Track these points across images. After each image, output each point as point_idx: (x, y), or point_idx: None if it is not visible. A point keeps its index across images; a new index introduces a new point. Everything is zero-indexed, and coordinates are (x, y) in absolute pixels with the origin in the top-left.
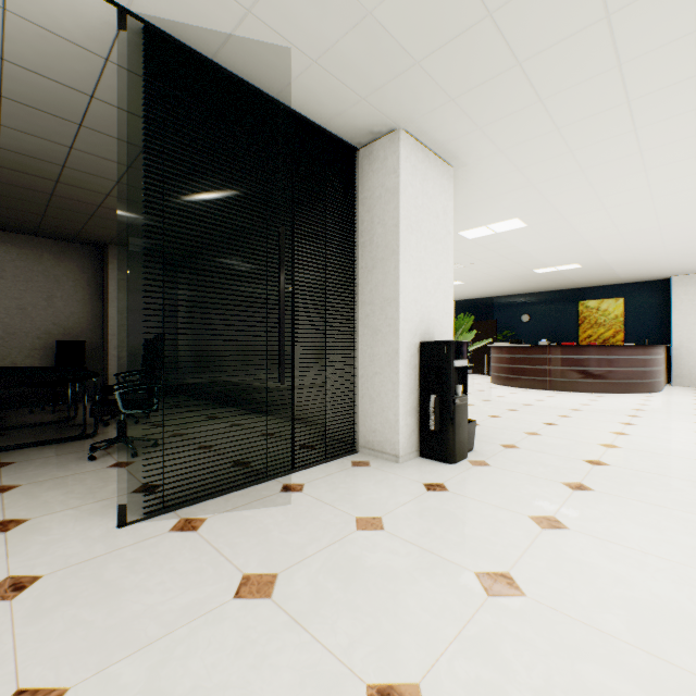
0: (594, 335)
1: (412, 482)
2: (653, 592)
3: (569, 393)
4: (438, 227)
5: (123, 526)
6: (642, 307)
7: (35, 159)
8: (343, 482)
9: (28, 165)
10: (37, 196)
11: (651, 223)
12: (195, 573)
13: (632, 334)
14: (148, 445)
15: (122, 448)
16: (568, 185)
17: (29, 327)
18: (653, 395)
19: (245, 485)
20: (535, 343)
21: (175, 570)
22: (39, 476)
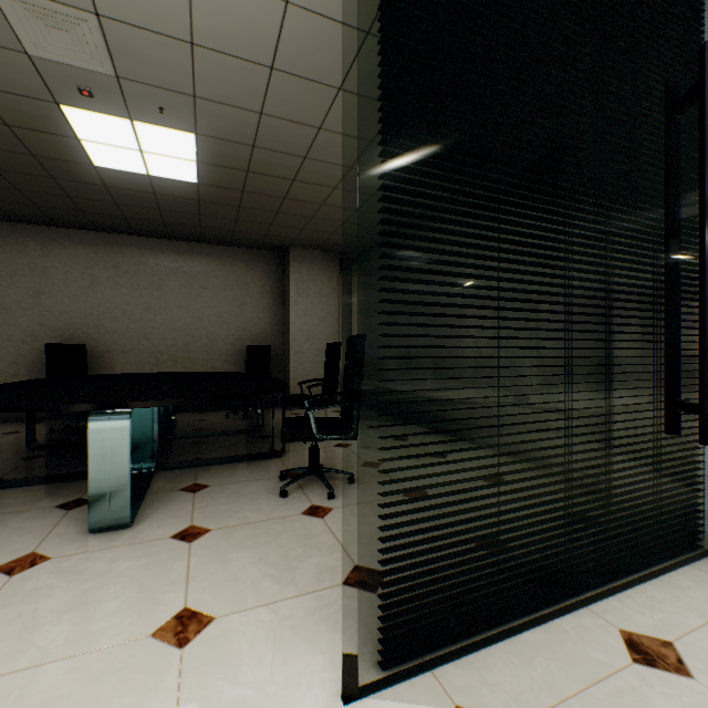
0: None
1: None
2: None
3: None
4: None
5: (351, 700)
6: None
7: (227, 142)
8: None
9: (222, 154)
10: (230, 196)
11: None
12: None
13: None
14: (341, 478)
15: (312, 479)
16: None
17: (226, 334)
18: None
19: (533, 612)
20: None
21: None
22: (229, 516)
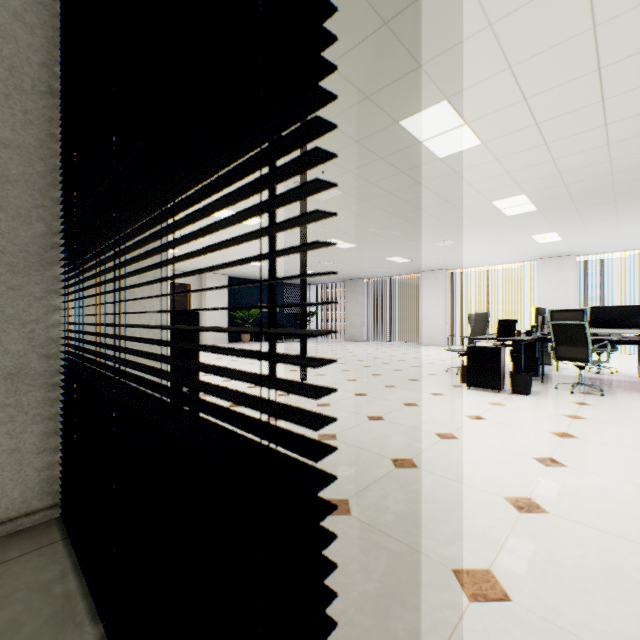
0: None
1: None
2: (391, 432)
3: None
4: None
5: None
6: None
7: None
8: None
9: None
10: None
11: None
12: None
13: None
14: None
15: None
16: None
17: None
18: None
19: None
20: None
21: None
22: None
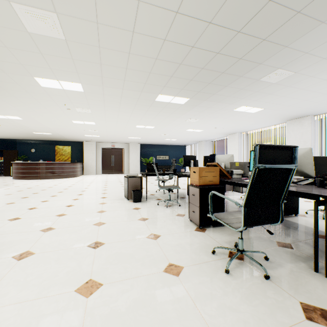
0: (62, 158)
1: None
2: (27, 205)
3: (47, 179)
4: None
5: None
6: (77, 150)
7: None
8: None
9: None
10: None
11: (67, 127)
12: None
13: (74, 158)
14: None
15: None
16: (34, 114)
17: None
18: (74, 178)
19: None
20: (38, 161)
21: None
22: None
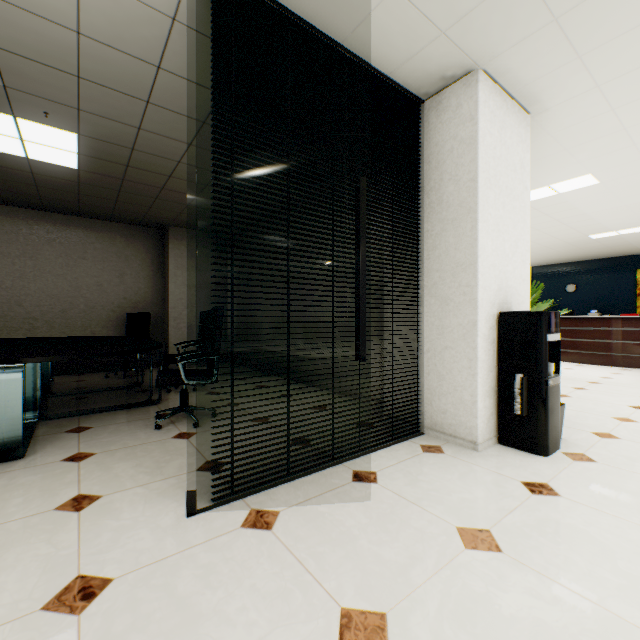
0: None
1: (506, 479)
2: None
3: (636, 369)
4: (515, 182)
5: (192, 515)
6: None
7: (109, 143)
8: (420, 472)
9: (103, 151)
10: (111, 182)
11: None
12: (280, 598)
13: None
14: (207, 414)
15: (183, 417)
16: None
17: (105, 302)
18: None
19: (311, 469)
20: (582, 314)
21: (256, 589)
22: (112, 444)
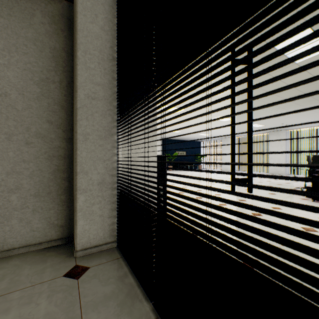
0: None
1: None
2: None
3: None
4: None
5: None
6: None
7: None
8: None
9: None
10: None
11: None
12: None
13: None
14: None
15: None
16: None
17: None
18: None
19: None
20: None
21: None
22: None
